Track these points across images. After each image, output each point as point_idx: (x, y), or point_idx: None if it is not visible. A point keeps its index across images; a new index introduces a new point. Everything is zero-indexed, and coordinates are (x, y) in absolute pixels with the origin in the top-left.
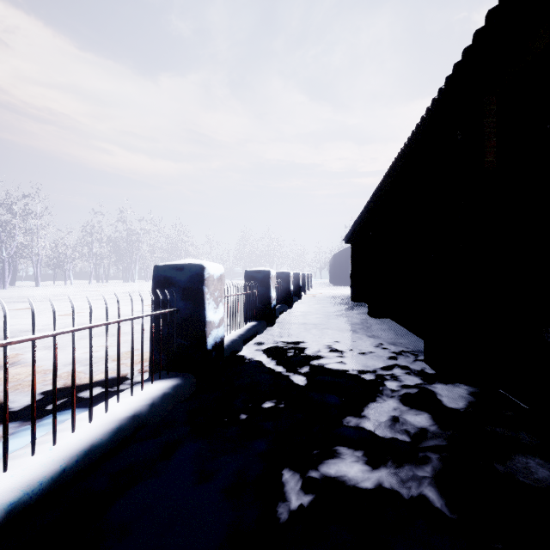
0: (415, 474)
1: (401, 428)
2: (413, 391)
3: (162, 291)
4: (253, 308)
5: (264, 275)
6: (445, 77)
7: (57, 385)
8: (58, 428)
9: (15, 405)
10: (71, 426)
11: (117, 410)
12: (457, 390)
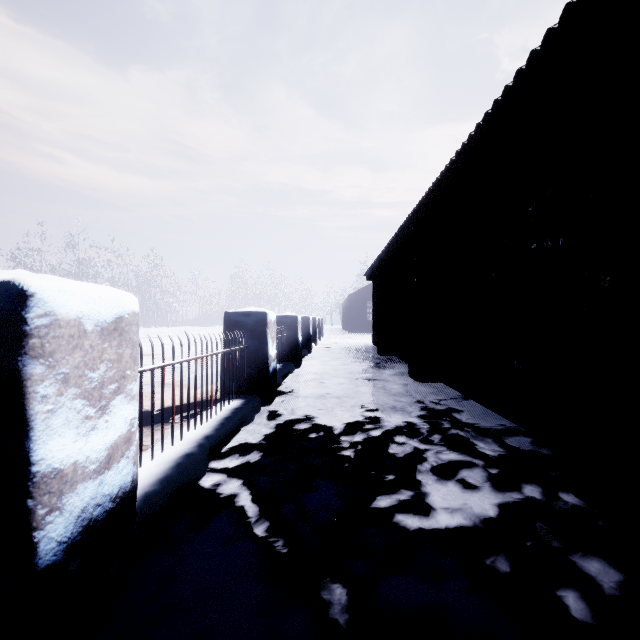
0: None
1: None
2: None
3: None
4: (236, 376)
5: (256, 320)
6: None
7: None
8: None
9: None
10: None
11: None
12: None
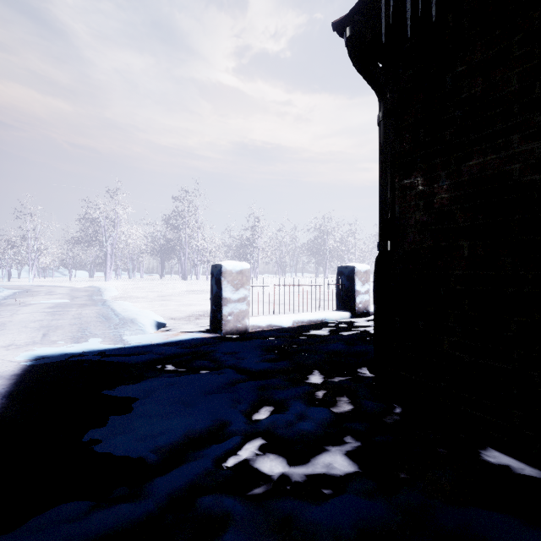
0: None
1: None
2: None
3: None
4: None
5: None
6: None
7: None
8: None
9: None
10: None
11: None
12: None
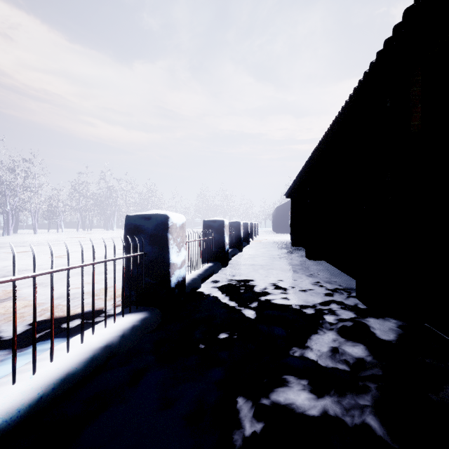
0: (357, 403)
1: (341, 358)
2: (349, 324)
3: (133, 237)
4: (209, 251)
5: (219, 224)
6: (376, 52)
7: (44, 317)
8: (40, 357)
9: (7, 334)
10: (50, 356)
11: (92, 341)
12: (387, 324)
